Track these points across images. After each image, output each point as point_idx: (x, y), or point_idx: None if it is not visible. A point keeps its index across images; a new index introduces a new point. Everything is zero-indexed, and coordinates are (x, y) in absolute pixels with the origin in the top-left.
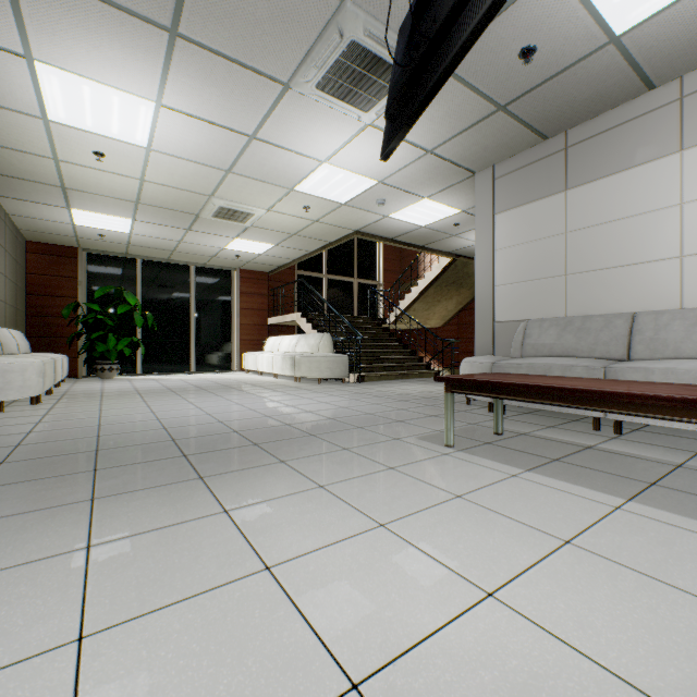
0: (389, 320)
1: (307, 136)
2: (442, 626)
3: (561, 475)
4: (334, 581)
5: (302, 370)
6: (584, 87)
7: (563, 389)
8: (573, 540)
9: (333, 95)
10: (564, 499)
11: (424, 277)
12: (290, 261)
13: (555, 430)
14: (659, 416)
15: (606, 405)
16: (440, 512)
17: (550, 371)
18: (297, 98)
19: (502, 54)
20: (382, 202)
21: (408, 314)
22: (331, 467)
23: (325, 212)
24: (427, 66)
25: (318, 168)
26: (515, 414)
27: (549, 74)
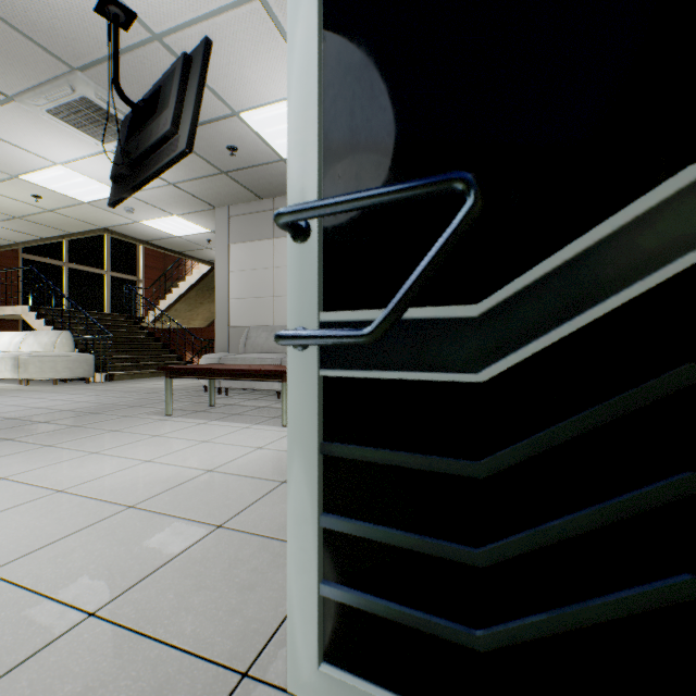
0: (148, 319)
1: (37, 140)
2: (116, 472)
3: (231, 420)
4: (54, 473)
5: (30, 372)
6: (276, 178)
7: (228, 369)
8: (209, 441)
9: (68, 122)
10: (222, 428)
11: (186, 279)
12: (11, 243)
13: (254, 401)
14: (266, 380)
15: (247, 377)
16: (140, 443)
17: (254, 363)
18: (25, 110)
19: (216, 144)
20: (131, 210)
21: (171, 313)
22: (60, 436)
23: (62, 205)
24: (137, 167)
25: (52, 167)
26: (237, 394)
27: (251, 164)
